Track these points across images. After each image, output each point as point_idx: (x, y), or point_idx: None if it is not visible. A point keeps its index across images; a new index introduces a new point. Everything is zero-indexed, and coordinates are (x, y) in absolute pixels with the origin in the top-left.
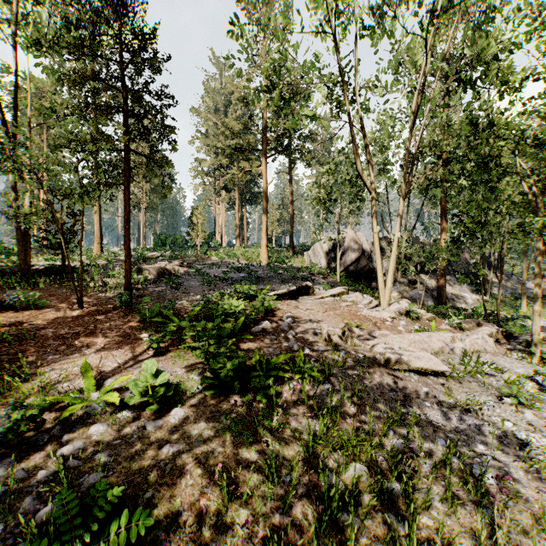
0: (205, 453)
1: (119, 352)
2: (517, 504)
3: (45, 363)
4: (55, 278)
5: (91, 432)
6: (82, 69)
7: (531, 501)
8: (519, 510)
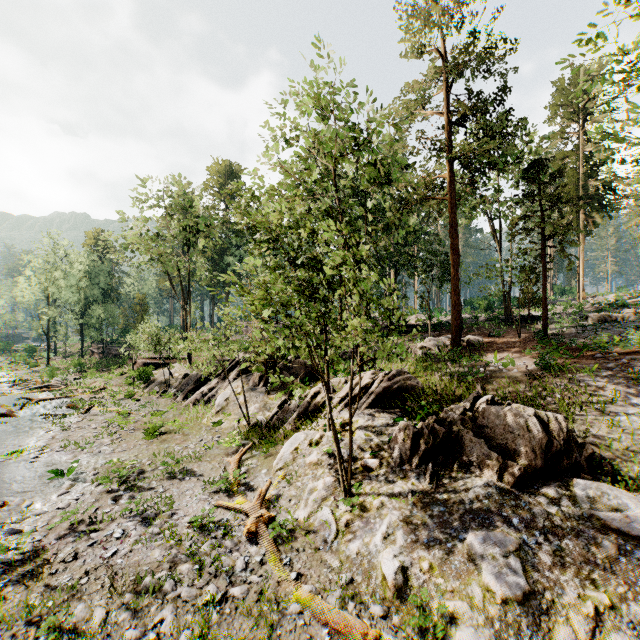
0: (512, 378)
1: (515, 354)
2: (611, 420)
3: (489, 353)
4: (525, 323)
5: (489, 368)
6: (513, 221)
7: (624, 424)
8: (607, 420)
